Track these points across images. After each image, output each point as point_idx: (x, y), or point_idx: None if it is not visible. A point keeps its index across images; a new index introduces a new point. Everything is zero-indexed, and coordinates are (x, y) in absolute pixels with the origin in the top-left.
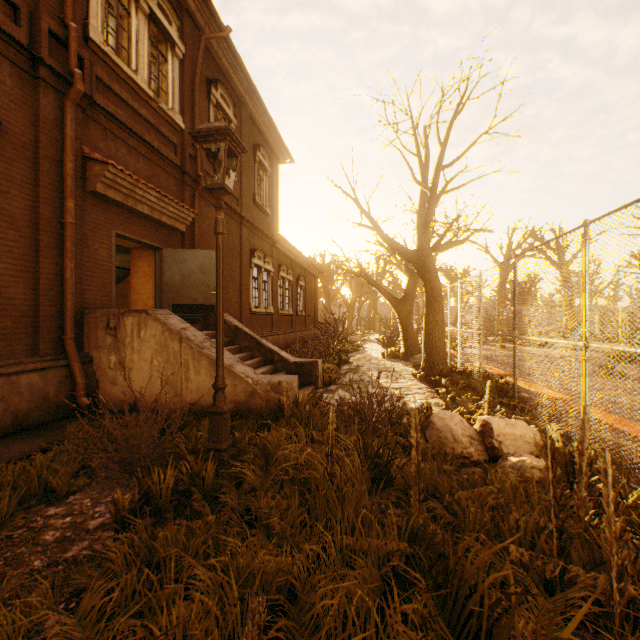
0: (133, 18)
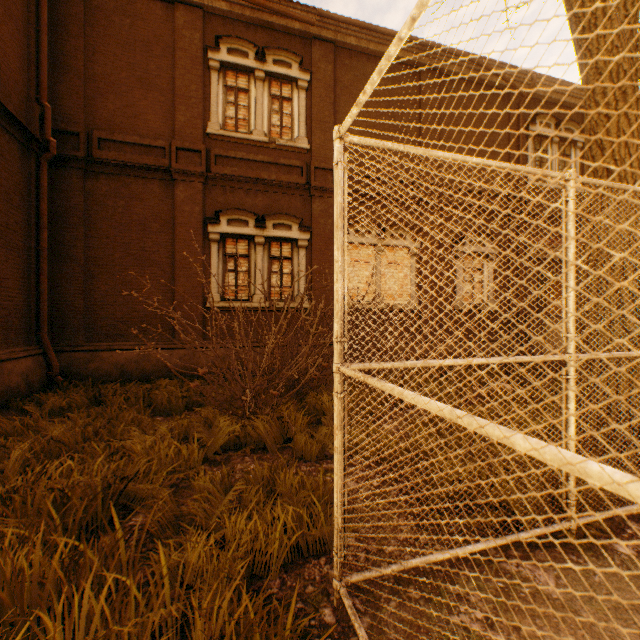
0: (548, 151)
